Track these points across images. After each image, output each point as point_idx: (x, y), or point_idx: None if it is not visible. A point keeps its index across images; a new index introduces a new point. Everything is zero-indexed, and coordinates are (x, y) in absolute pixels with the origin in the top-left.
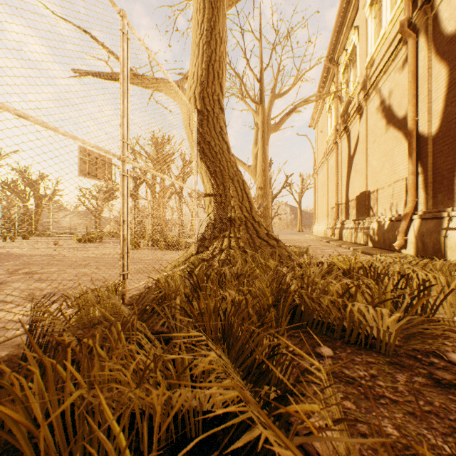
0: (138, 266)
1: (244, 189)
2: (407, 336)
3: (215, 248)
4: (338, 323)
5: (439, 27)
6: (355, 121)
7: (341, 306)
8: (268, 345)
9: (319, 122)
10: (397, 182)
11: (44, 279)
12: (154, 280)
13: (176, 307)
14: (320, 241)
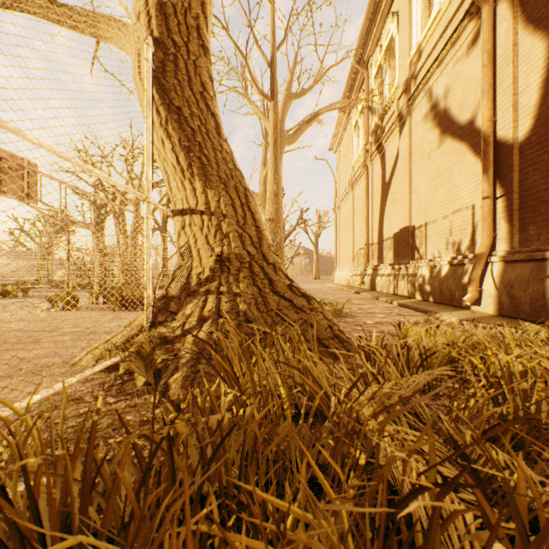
0: None
1: (247, 204)
2: None
3: (189, 315)
4: None
5: None
6: (393, 136)
7: None
8: None
9: (342, 144)
10: (459, 211)
11: None
12: None
13: None
14: (347, 291)
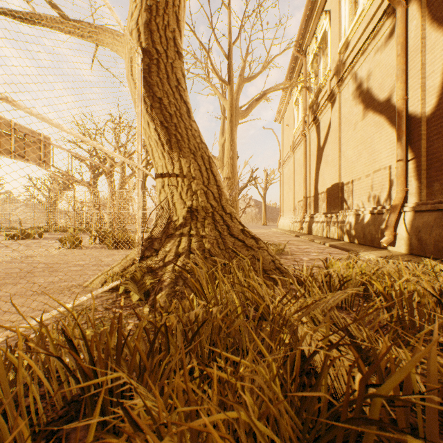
0: None
1: (210, 169)
2: None
3: (168, 251)
4: None
5: None
6: (326, 110)
7: None
8: None
9: (285, 116)
10: (379, 171)
11: None
12: None
13: None
14: (289, 235)
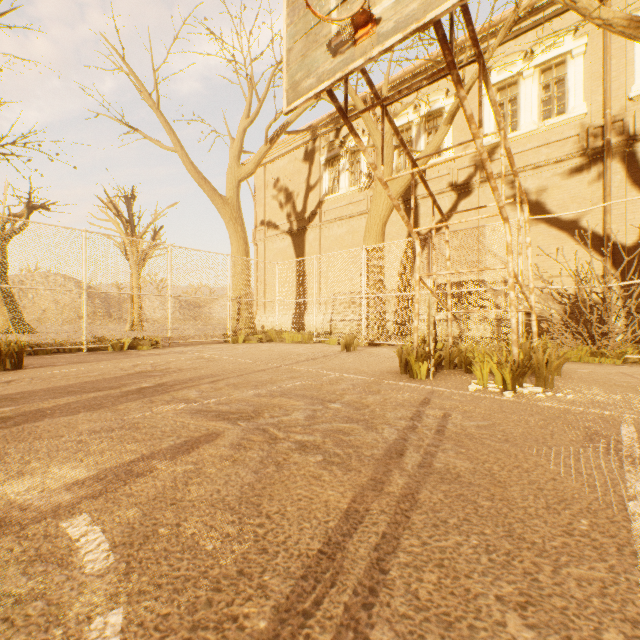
0: None
1: None
2: None
3: None
4: None
5: (639, 165)
6: (441, 197)
7: None
8: None
9: (275, 166)
10: (558, 277)
11: None
12: None
13: None
14: None
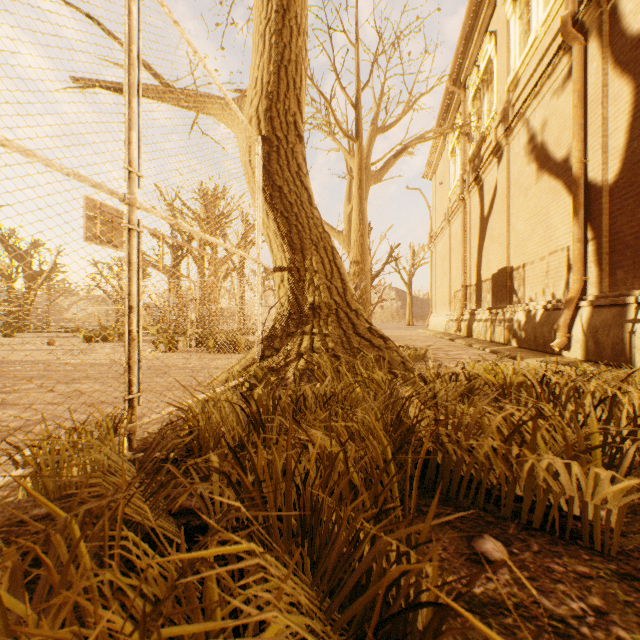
0: (159, 383)
1: (333, 261)
2: (629, 511)
3: (290, 351)
4: (507, 487)
5: (620, 25)
6: (491, 167)
7: (514, 460)
8: (395, 562)
9: (438, 171)
10: (555, 253)
11: (10, 403)
12: (182, 410)
13: (212, 469)
14: (441, 338)
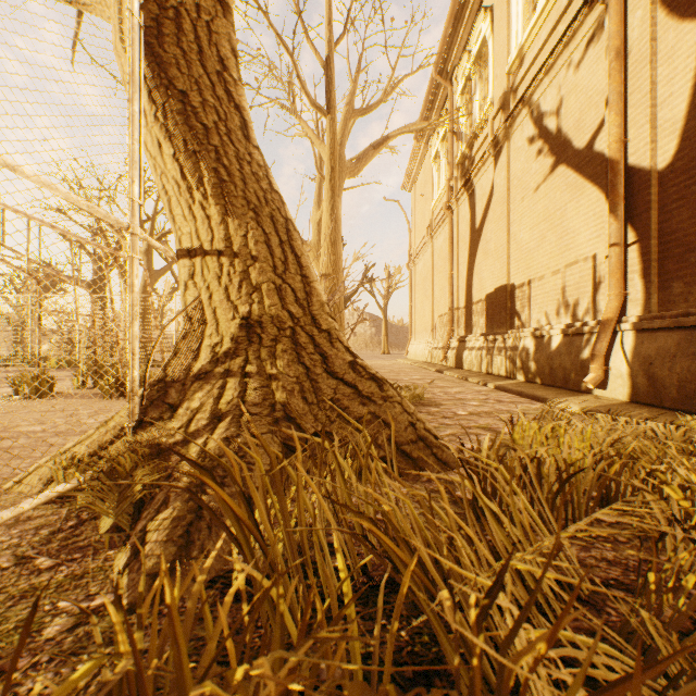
0: None
1: (289, 243)
2: None
3: (197, 409)
4: None
5: None
6: (486, 168)
7: None
8: None
9: (418, 181)
10: (575, 264)
11: None
12: None
13: None
14: (426, 369)
